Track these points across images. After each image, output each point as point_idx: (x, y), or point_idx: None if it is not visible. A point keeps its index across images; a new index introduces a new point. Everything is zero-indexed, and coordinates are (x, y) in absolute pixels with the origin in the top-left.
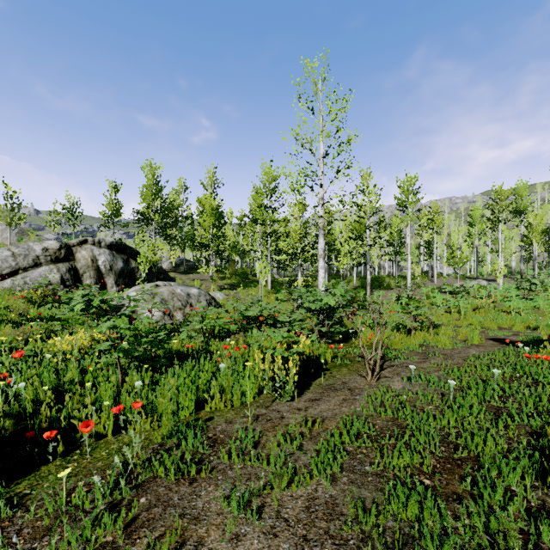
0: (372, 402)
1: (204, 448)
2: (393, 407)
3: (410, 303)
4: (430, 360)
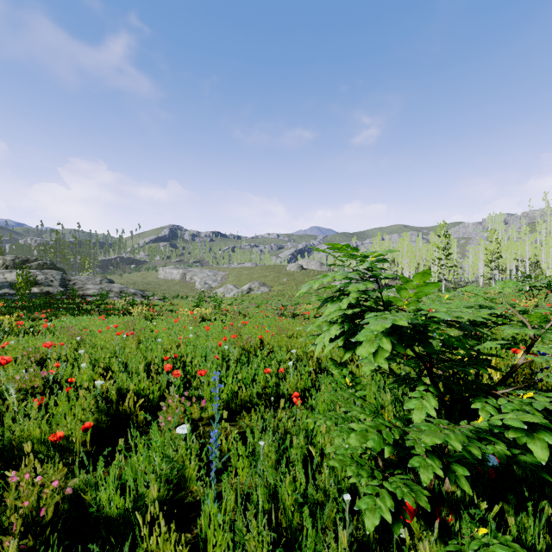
0: None
1: None
2: None
3: None
4: None
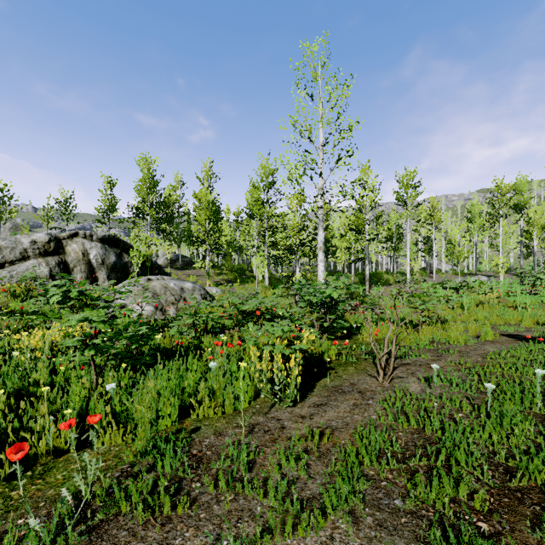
0: (389, 408)
1: (185, 470)
2: (415, 415)
3: (410, 299)
4: (445, 358)
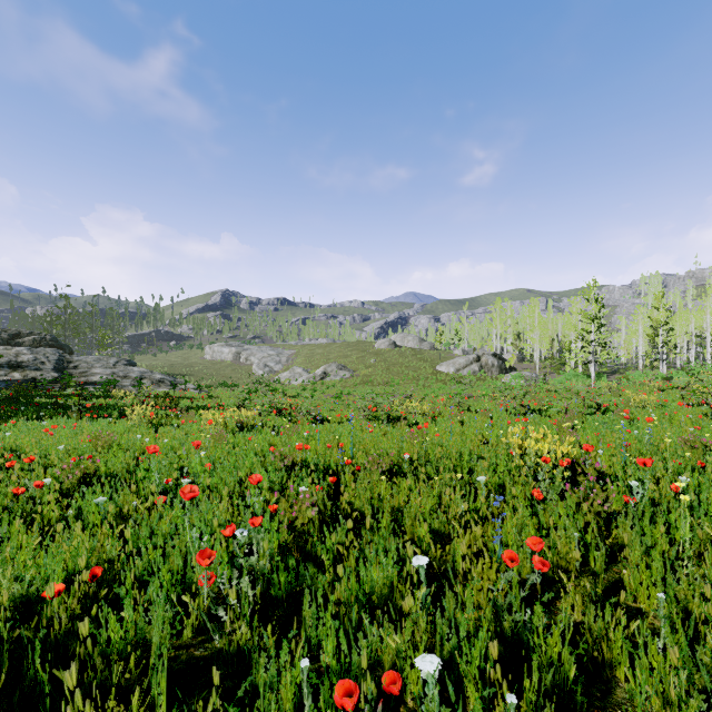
0: None
1: None
2: None
3: None
4: None
